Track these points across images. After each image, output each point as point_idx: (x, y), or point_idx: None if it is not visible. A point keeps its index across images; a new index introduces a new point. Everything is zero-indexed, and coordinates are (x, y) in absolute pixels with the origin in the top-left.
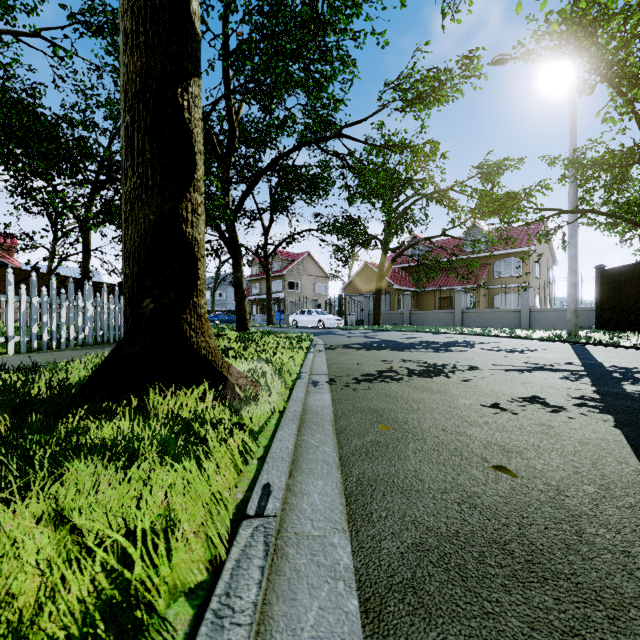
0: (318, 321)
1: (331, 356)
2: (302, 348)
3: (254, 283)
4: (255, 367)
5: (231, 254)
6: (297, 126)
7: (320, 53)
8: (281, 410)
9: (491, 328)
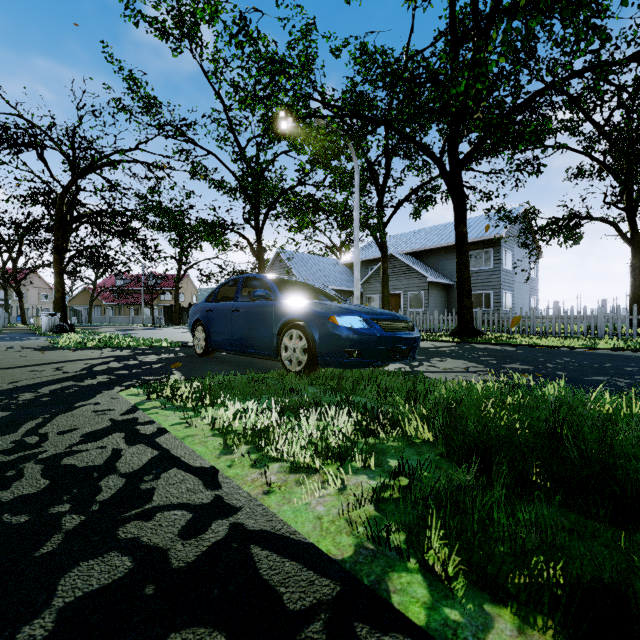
0: None
1: None
2: None
3: None
4: None
5: (18, 296)
6: None
7: None
8: None
9: None
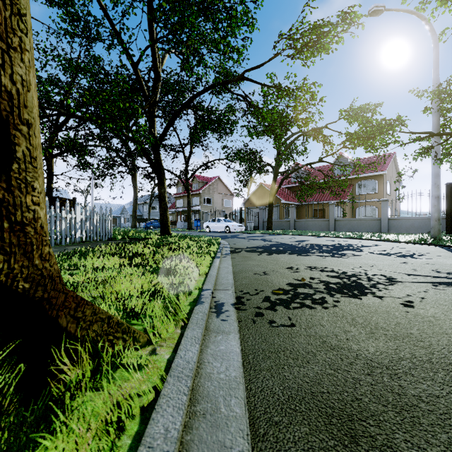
0: (225, 227)
1: (236, 261)
2: (209, 253)
3: (179, 199)
4: (153, 280)
5: (156, 174)
6: (208, 68)
7: (226, 13)
8: (148, 402)
9: (358, 232)
